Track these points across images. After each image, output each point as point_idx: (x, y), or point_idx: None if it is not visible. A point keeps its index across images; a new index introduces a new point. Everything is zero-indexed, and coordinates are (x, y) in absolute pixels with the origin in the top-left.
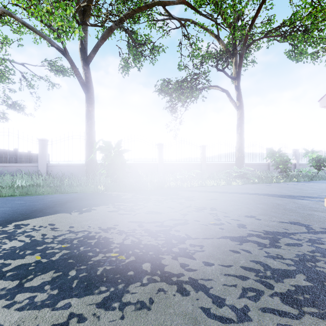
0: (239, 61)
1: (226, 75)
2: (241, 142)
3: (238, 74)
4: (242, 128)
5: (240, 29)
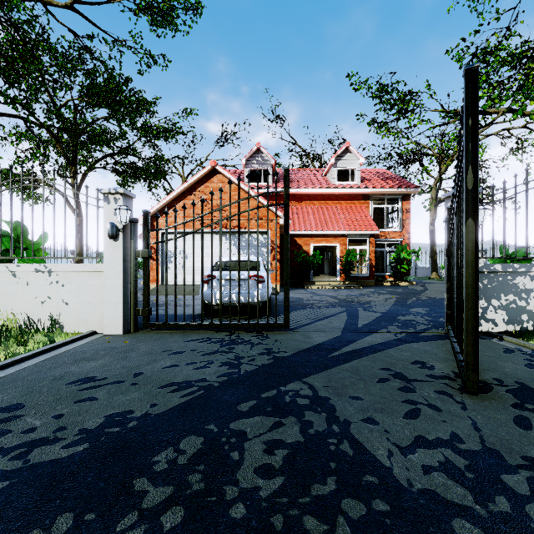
0: (82, 178)
1: (66, 181)
2: (82, 247)
3: (80, 186)
4: (82, 235)
5: (90, 162)
